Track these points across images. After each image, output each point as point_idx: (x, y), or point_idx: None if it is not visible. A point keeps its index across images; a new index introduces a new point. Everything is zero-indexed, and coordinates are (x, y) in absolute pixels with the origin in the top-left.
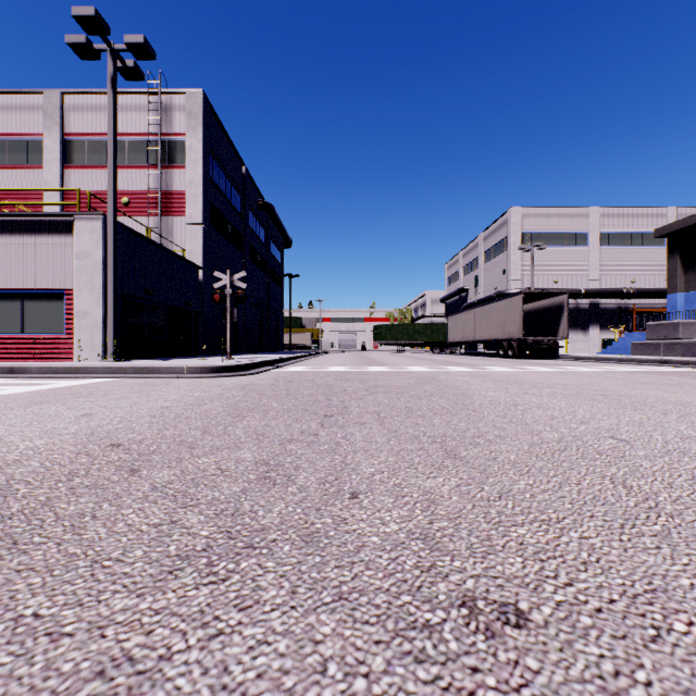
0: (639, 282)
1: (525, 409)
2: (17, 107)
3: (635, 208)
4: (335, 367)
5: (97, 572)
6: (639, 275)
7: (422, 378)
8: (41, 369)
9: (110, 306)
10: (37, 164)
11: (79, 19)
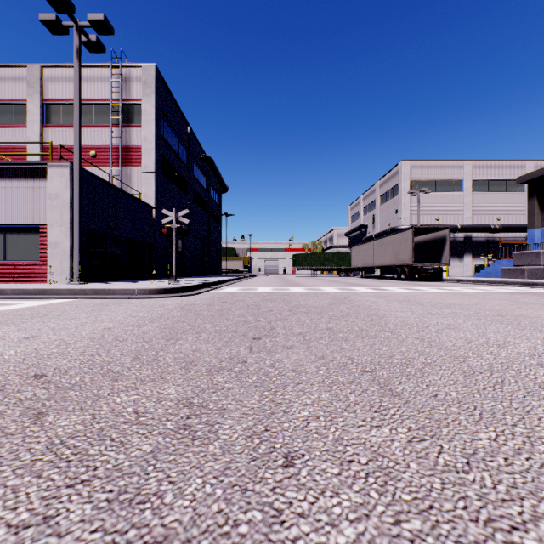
0: (504, 219)
1: (438, 330)
2: (6, 78)
3: (500, 161)
4: (262, 288)
5: None
6: (504, 214)
7: (336, 299)
8: (15, 290)
9: (76, 238)
10: (22, 124)
11: None
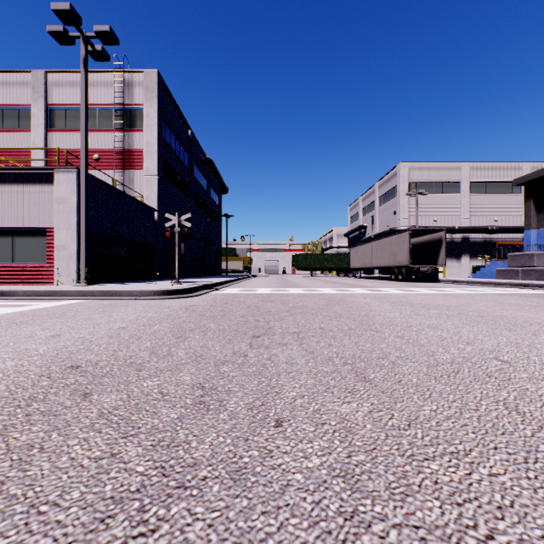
0: (501, 221)
1: (419, 330)
2: (11, 83)
3: (498, 162)
4: (262, 289)
5: (31, 520)
6: (501, 215)
7: (332, 300)
8: (26, 292)
9: (82, 241)
10: (26, 128)
11: (58, 12)
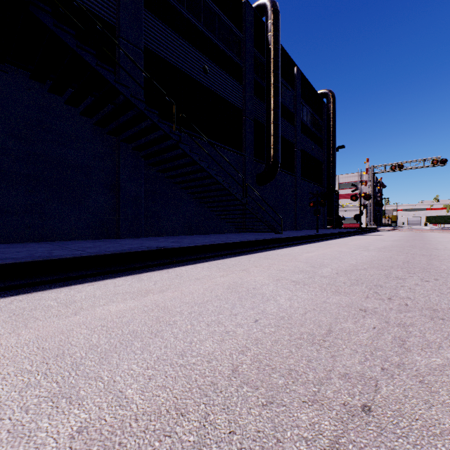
0: None
1: None
2: None
3: None
4: None
5: None
6: None
7: None
8: None
9: None
10: None
11: None
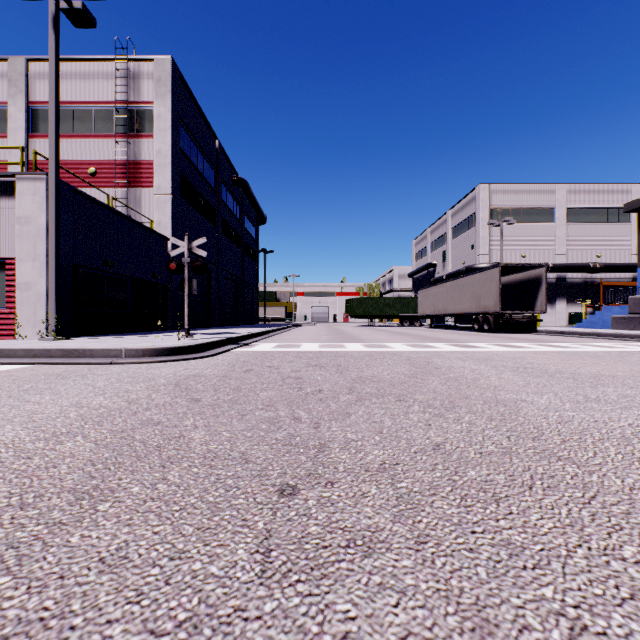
0: (605, 256)
1: None
2: None
3: (601, 184)
4: (307, 344)
5: None
6: (605, 250)
7: (415, 364)
8: None
9: (51, 276)
10: (2, 133)
11: None
